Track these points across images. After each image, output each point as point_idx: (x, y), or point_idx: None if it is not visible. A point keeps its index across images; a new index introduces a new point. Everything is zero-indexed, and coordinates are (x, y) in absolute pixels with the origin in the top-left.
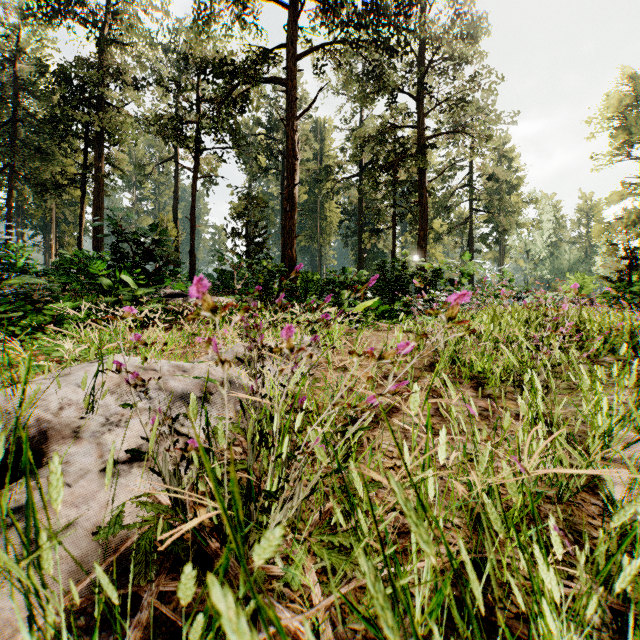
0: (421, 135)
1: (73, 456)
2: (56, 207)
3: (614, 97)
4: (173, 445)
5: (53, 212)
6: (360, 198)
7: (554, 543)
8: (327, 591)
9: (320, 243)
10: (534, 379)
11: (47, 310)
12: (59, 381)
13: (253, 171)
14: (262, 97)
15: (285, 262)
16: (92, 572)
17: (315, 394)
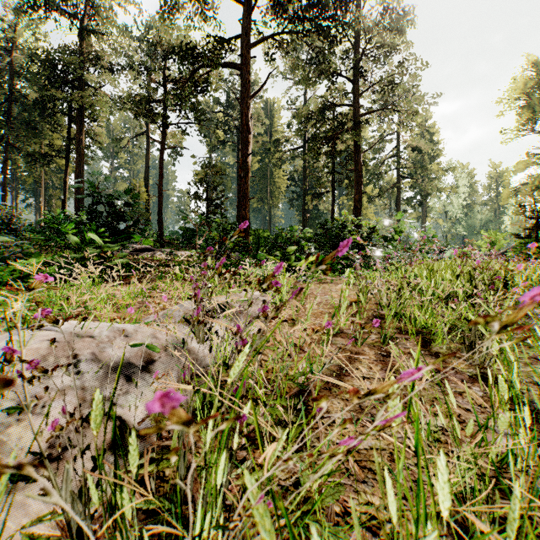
0: (356, 112)
1: None
2: (45, 174)
3: (520, 81)
4: (80, 455)
5: (42, 178)
6: (304, 166)
7: None
8: None
9: (270, 205)
10: (504, 350)
11: (14, 266)
12: None
13: (213, 143)
14: (220, 79)
15: (240, 221)
16: None
17: (264, 354)
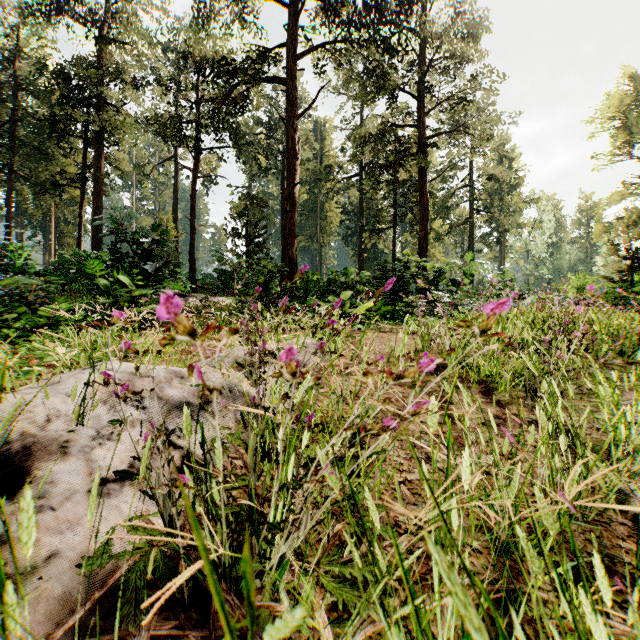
0: (422, 135)
1: (59, 474)
2: (55, 207)
3: (615, 97)
4: (168, 463)
5: (52, 212)
6: (360, 198)
7: (601, 586)
8: (340, 637)
9: (320, 243)
10: (552, 387)
11: (42, 312)
12: (46, 392)
13: (253, 171)
14: (262, 96)
15: (285, 262)
16: (75, 611)
17: (319, 400)
